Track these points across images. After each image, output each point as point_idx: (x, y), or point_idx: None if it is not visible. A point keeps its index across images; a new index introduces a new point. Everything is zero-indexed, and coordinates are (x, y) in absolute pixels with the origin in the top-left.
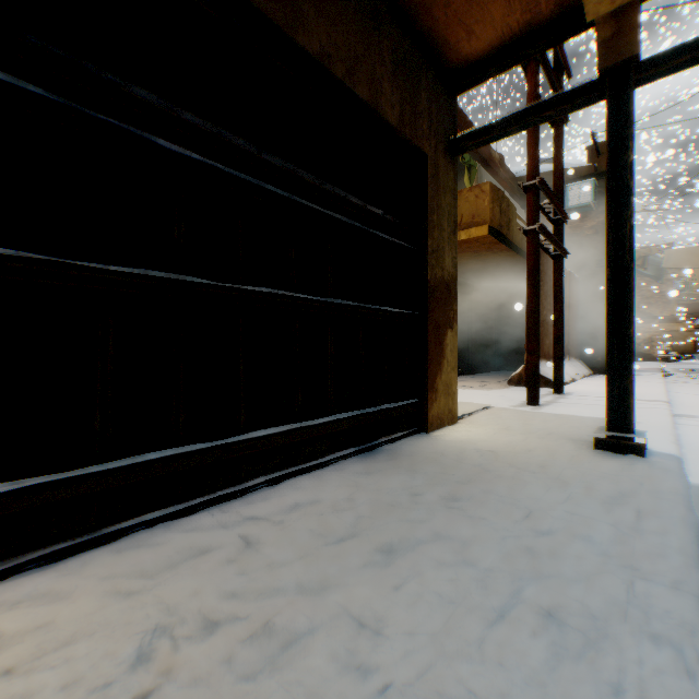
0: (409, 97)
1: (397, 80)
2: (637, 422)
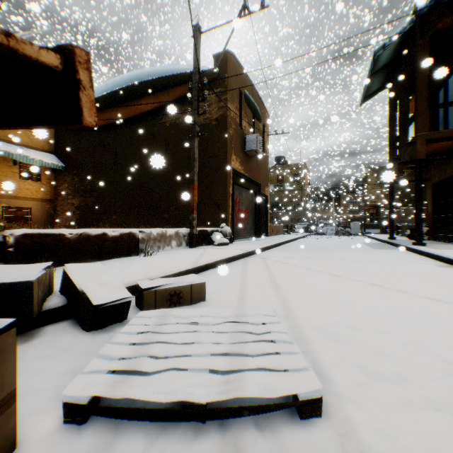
0: None
1: None
2: (432, 249)
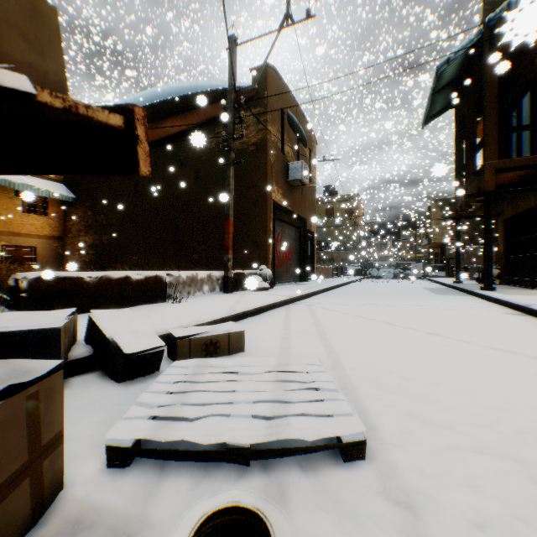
0: (535, 192)
1: (532, 193)
2: (502, 294)
